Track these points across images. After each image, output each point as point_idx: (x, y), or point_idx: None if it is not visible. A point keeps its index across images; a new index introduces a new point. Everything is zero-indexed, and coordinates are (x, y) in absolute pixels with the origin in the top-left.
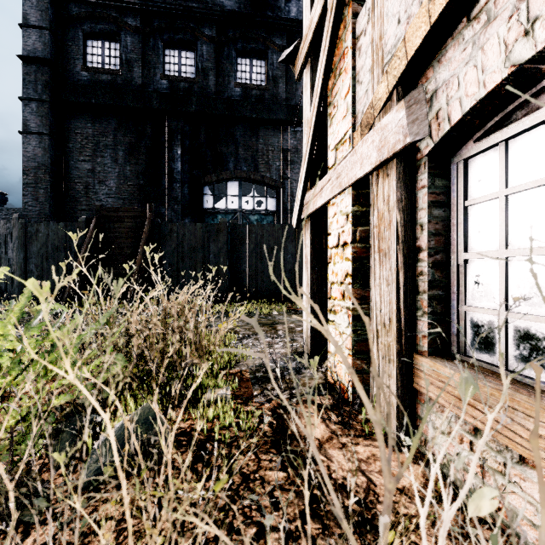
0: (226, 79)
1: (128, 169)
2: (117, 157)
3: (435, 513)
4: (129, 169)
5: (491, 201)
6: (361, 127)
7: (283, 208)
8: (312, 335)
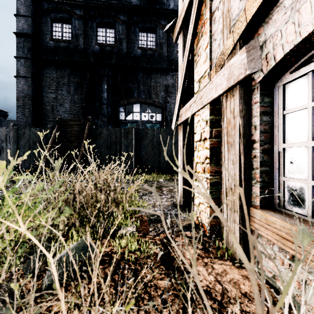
0: (133, 45)
1: (76, 97)
2: (70, 90)
3: (267, 311)
4: (76, 97)
5: (302, 110)
6: (215, 67)
7: (165, 119)
8: (184, 194)
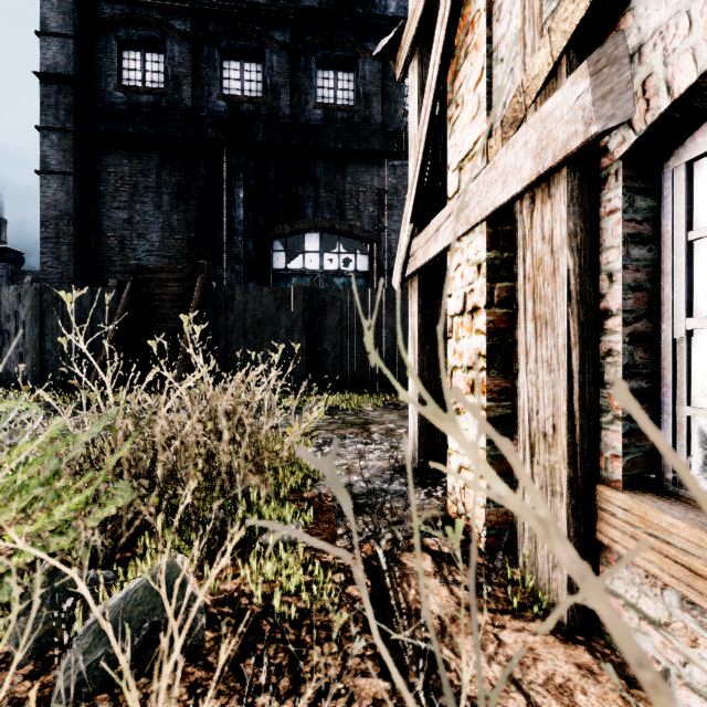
0: (303, 98)
1: (175, 219)
2: (161, 203)
3: None
4: (176, 218)
5: None
6: (502, 127)
7: (378, 268)
8: (421, 442)
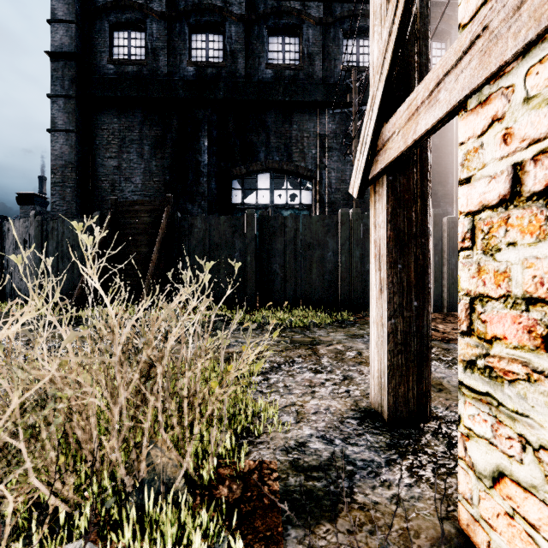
0: (257, 61)
1: (153, 165)
2: (142, 153)
3: None
4: (154, 164)
5: None
6: None
7: (319, 201)
8: (390, 386)
